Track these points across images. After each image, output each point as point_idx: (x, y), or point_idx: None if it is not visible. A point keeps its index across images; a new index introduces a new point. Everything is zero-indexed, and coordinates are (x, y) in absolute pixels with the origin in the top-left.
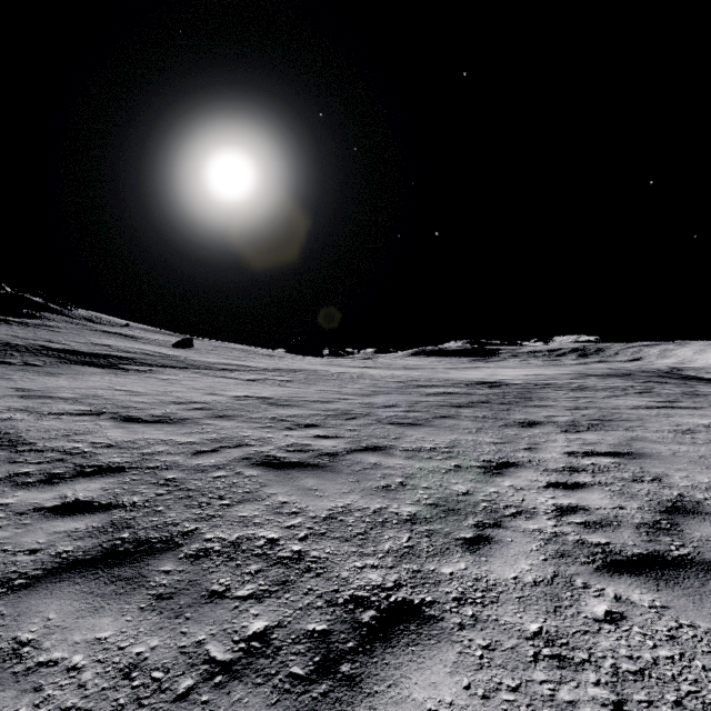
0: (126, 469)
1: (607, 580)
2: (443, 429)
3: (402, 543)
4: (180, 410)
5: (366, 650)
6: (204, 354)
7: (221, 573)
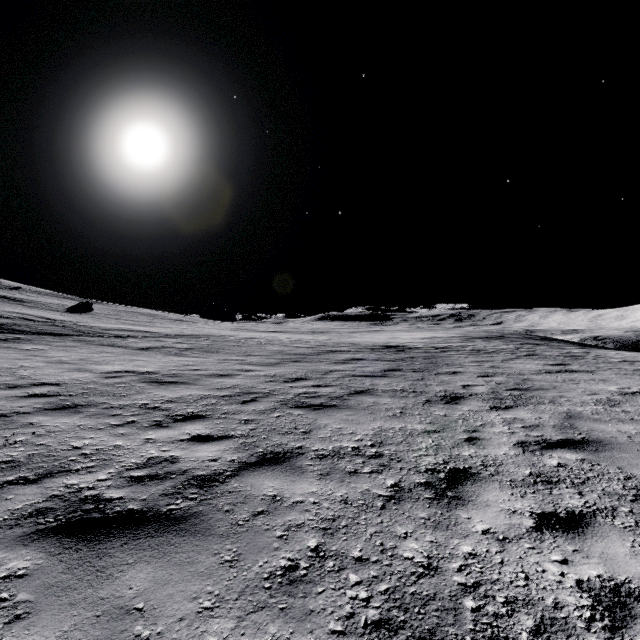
0: None
1: None
2: (363, 412)
3: None
4: (5, 399)
5: None
6: (102, 319)
7: None
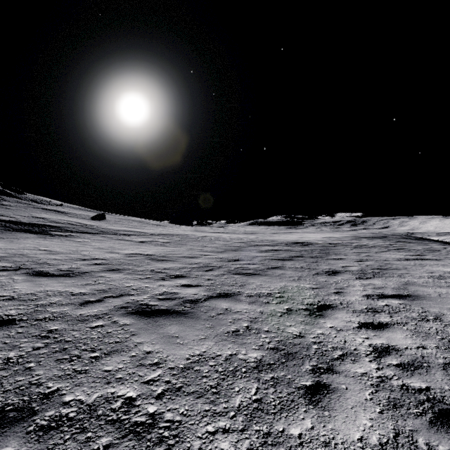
0: (16, 321)
1: (446, 438)
2: (275, 277)
3: (251, 396)
4: (83, 265)
5: None
6: (112, 224)
7: None
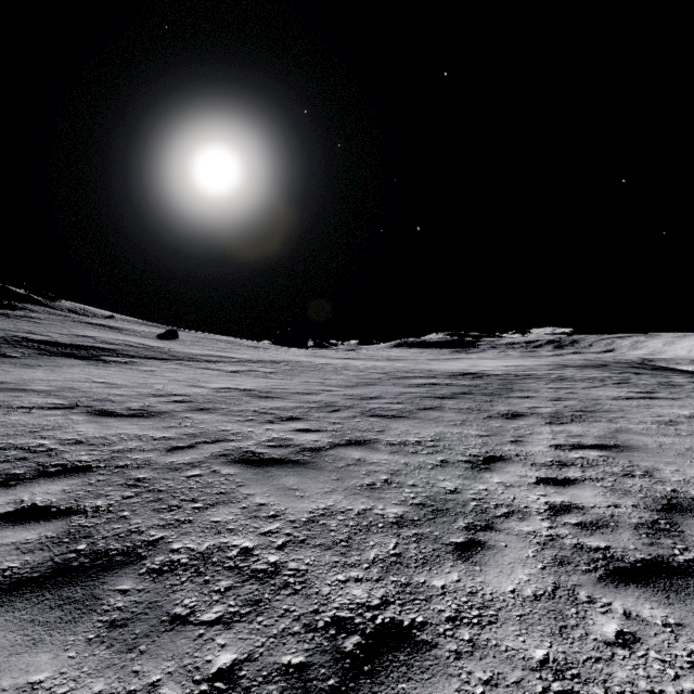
0: (93, 468)
1: (612, 592)
2: (428, 421)
3: (389, 551)
4: (159, 403)
5: (349, 689)
6: (189, 346)
7: (186, 592)
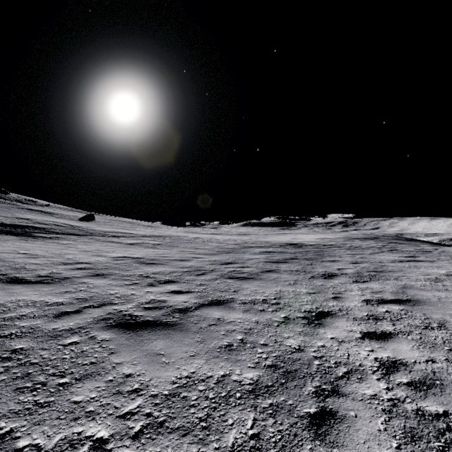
0: None
1: None
2: (270, 282)
3: (247, 431)
4: (65, 270)
5: None
6: (101, 225)
7: None
